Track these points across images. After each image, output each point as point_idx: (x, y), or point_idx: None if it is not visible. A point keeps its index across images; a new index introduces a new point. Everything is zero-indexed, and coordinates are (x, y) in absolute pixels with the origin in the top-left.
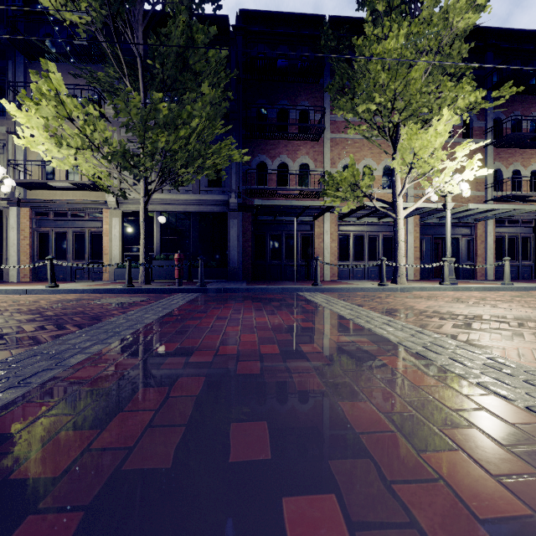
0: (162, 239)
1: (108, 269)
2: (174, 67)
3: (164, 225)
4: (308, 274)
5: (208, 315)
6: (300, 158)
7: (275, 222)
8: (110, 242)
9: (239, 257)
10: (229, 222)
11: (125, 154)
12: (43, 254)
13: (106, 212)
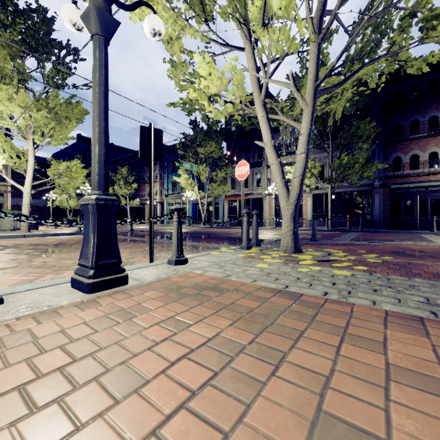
0: (332, 206)
1: (305, 221)
2: (348, 138)
3: (333, 199)
4: (435, 225)
5: (372, 236)
6: (429, 149)
7: (407, 192)
8: (306, 209)
9: (380, 215)
10: (373, 195)
11: (329, 178)
12: (277, 215)
13: (304, 195)
